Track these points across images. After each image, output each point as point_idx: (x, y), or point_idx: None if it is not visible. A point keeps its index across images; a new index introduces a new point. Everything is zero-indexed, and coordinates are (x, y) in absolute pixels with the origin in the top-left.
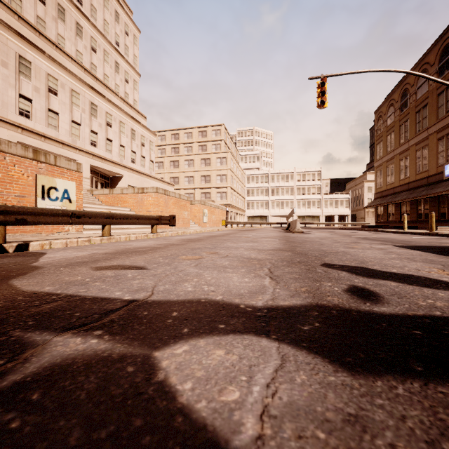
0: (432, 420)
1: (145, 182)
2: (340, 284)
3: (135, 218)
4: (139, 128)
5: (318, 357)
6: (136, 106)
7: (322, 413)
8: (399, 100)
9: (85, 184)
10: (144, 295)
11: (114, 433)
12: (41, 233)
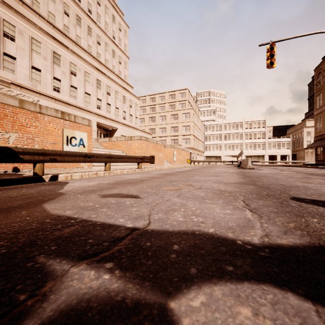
0: None
1: (132, 132)
2: None
3: (127, 158)
4: (128, 94)
5: None
6: (126, 79)
7: None
8: None
9: (93, 135)
10: (143, 223)
11: None
12: (66, 168)
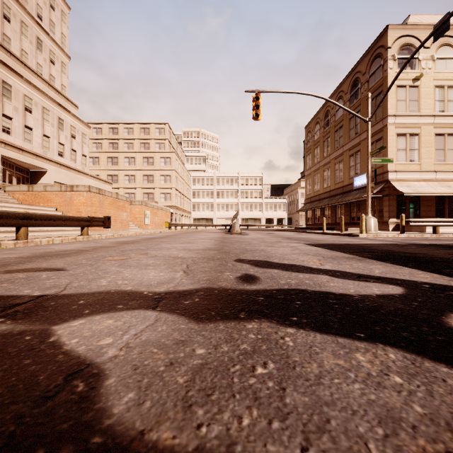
0: (226, 337)
1: (76, 178)
2: (237, 273)
3: (61, 219)
4: (68, 117)
5: (182, 317)
6: (65, 92)
7: (163, 342)
8: (323, 119)
9: None
10: (55, 291)
11: (7, 368)
12: None
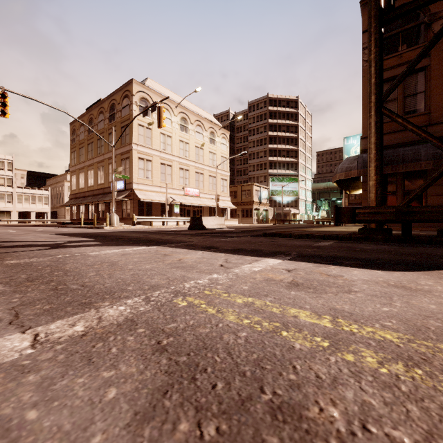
0: None
1: None
2: None
3: None
4: None
5: None
6: None
7: None
8: (88, 124)
9: None
10: None
11: None
12: None
